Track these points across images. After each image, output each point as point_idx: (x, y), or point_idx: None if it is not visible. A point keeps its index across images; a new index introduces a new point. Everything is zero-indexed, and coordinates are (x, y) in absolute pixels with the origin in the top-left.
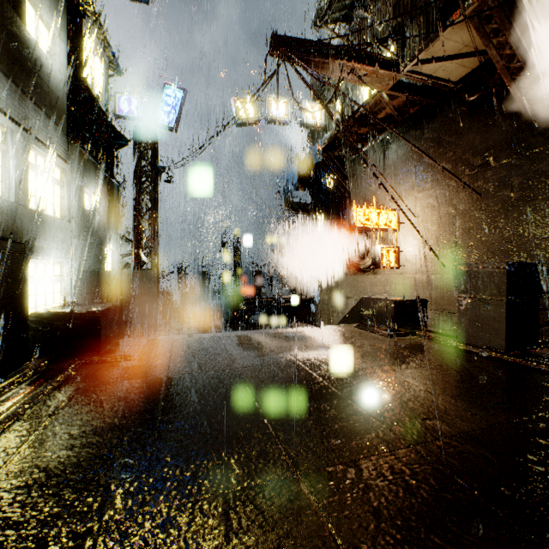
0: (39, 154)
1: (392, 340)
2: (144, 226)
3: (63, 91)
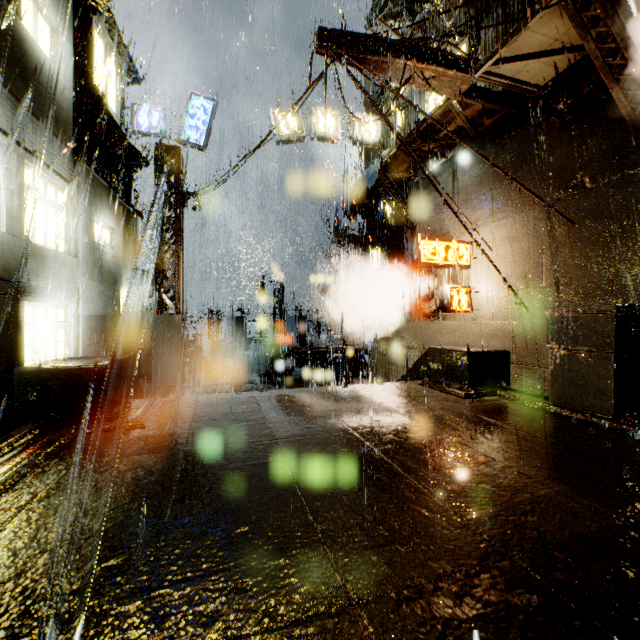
0: (38, 175)
1: (468, 402)
2: (167, 263)
3: (68, 100)
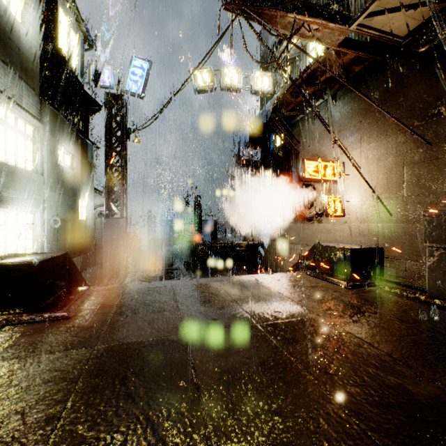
0: (9, 111)
1: (353, 293)
2: (114, 181)
3: (36, 55)
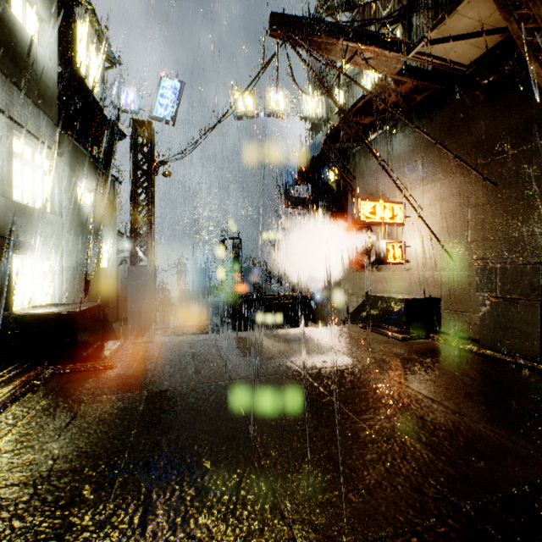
0: (26, 144)
1: (405, 344)
2: (140, 222)
3: (54, 79)
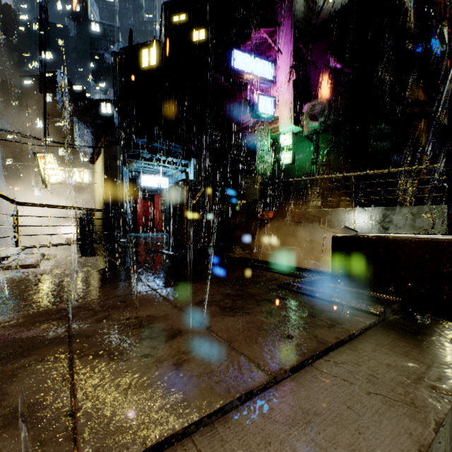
0: None
1: None
2: None
3: None
